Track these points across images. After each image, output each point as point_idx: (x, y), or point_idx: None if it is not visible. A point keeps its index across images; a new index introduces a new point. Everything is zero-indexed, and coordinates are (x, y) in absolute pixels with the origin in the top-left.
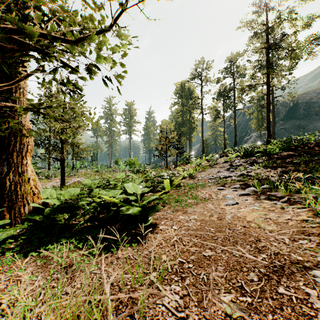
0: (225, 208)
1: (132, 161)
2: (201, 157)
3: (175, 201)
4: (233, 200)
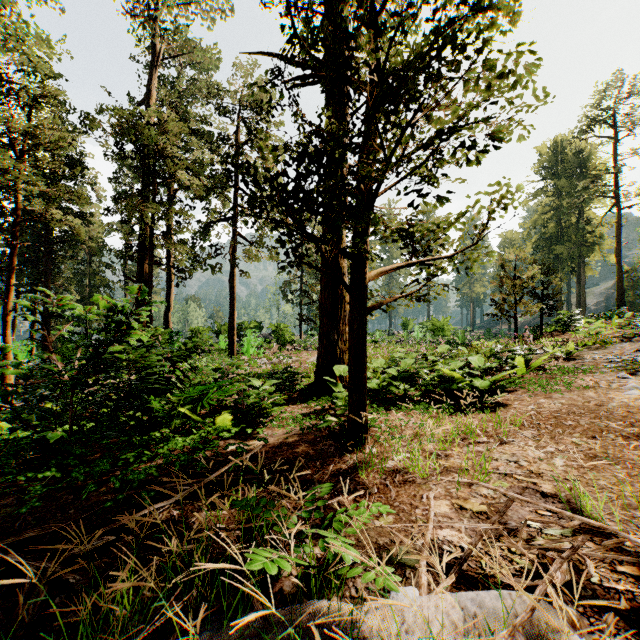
0: (613, 397)
1: (438, 325)
2: (612, 315)
3: (534, 385)
4: (632, 390)
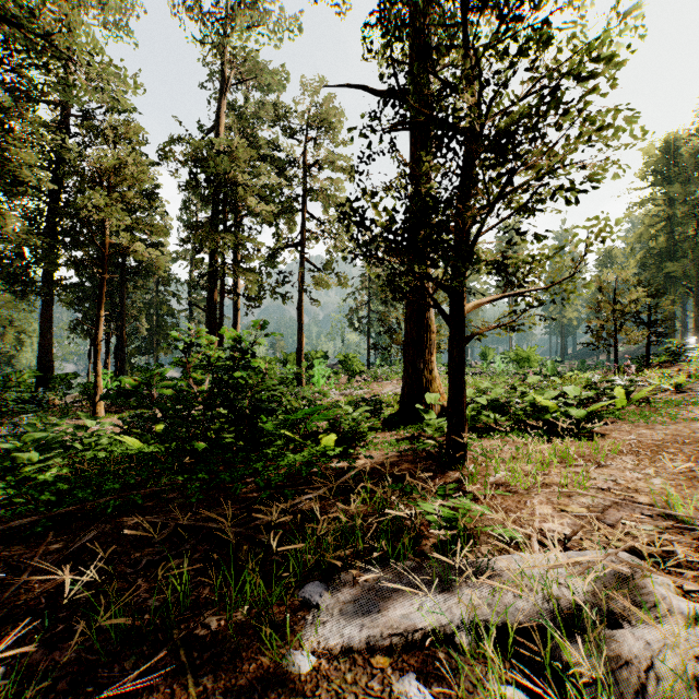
0: None
1: (523, 355)
2: None
3: (635, 417)
4: None
